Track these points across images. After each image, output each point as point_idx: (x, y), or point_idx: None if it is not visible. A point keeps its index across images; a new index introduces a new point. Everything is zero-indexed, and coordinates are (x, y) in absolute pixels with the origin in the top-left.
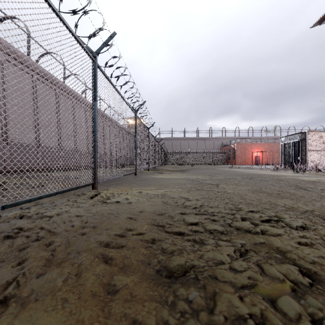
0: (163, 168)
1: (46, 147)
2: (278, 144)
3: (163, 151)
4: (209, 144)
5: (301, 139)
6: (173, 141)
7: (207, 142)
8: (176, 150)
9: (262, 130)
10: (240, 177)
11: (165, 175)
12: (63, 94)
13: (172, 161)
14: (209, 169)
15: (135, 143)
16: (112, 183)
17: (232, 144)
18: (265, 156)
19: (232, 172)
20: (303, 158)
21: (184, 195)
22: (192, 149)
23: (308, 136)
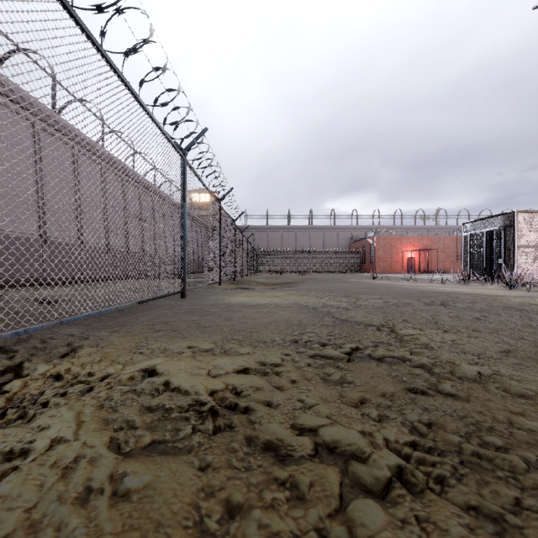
0: (252, 280)
1: (9, 236)
2: (444, 239)
3: (251, 248)
4: (330, 239)
5: (505, 226)
6: (269, 232)
7: (327, 235)
8: (274, 247)
9: (417, 215)
10: (417, 301)
11: (253, 296)
12: (51, 134)
13: (268, 267)
14: (335, 282)
15: (182, 225)
16: (115, 321)
17: (370, 239)
18: (424, 259)
19: (385, 287)
20: (508, 260)
21: (318, 419)
22: (301, 246)
23: (518, 221)
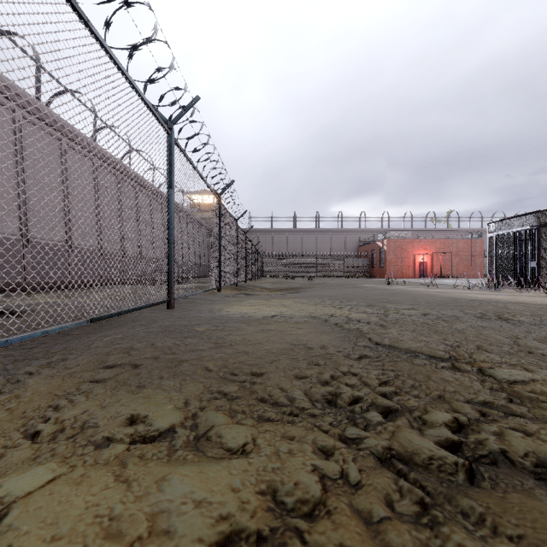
0: (256, 285)
1: None
2: (458, 242)
3: (255, 251)
4: (338, 242)
5: (539, 225)
6: (274, 235)
7: (334, 238)
8: (280, 251)
9: (428, 217)
10: (463, 313)
11: (256, 305)
12: (35, 124)
13: (273, 271)
14: (346, 287)
15: (168, 218)
16: (65, 345)
17: (380, 242)
18: (437, 262)
19: (407, 294)
20: (543, 263)
21: None
22: (307, 250)
23: None
